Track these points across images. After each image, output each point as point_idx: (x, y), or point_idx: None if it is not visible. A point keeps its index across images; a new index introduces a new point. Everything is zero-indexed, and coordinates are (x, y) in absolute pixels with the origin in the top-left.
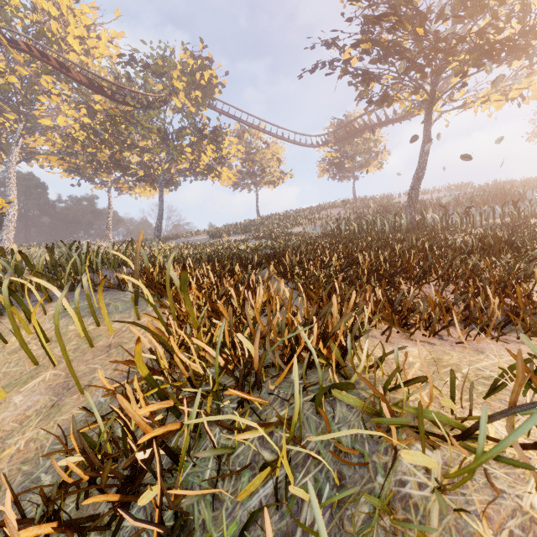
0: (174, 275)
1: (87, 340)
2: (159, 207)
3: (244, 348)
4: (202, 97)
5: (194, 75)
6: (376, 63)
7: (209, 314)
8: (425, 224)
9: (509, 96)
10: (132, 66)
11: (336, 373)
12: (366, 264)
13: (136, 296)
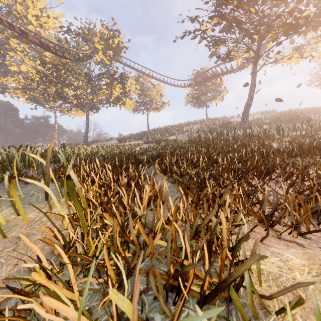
0: (75, 177)
1: (0, 232)
2: (86, 123)
3: (127, 263)
4: (113, 55)
5: (108, 40)
6: (223, 32)
7: (100, 215)
8: (253, 134)
9: (304, 56)
10: (69, 34)
11: (233, 318)
12: (224, 164)
13: (46, 193)
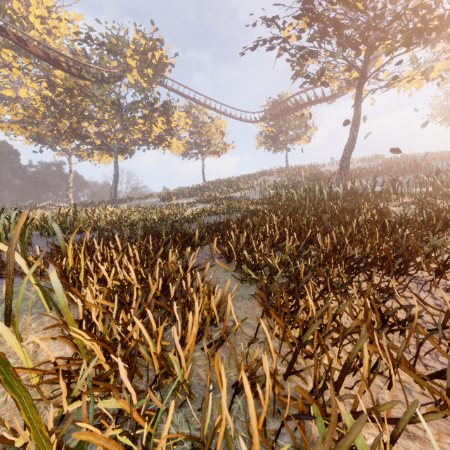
0: (55, 289)
1: None
2: (114, 173)
3: None
4: (154, 75)
5: (146, 54)
6: (314, 40)
7: (88, 392)
8: (358, 192)
9: (430, 77)
10: (88, 43)
11: None
12: (328, 247)
13: (7, 312)
